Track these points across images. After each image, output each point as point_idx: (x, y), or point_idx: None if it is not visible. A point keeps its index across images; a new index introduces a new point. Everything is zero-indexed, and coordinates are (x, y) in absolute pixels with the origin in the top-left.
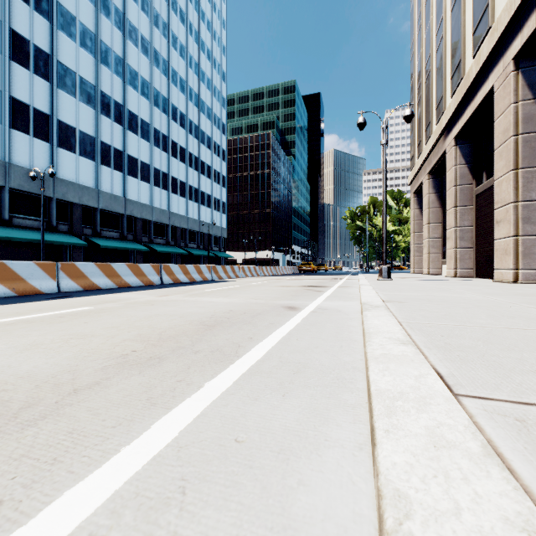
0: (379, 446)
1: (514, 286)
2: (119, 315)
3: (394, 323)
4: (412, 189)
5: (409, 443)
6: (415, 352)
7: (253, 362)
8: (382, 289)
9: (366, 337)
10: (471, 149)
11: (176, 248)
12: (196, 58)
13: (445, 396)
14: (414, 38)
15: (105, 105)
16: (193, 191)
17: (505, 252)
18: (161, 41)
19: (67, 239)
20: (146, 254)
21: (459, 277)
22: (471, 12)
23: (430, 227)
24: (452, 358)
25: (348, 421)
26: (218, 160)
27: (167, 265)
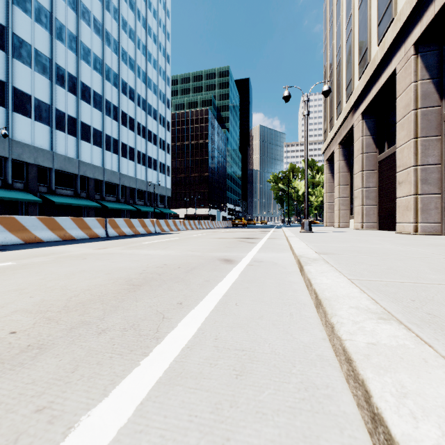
0: None
1: (418, 237)
2: (38, 272)
3: (346, 282)
4: (325, 157)
5: None
6: (412, 337)
7: (176, 351)
8: (308, 240)
9: (326, 305)
10: (374, 123)
11: (125, 205)
12: (144, 41)
13: None
14: (326, 33)
15: (59, 77)
16: (141, 156)
17: (406, 208)
18: (112, 23)
19: (22, 195)
20: (98, 210)
21: (365, 230)
22: (376, 8)
23: (340, 188)
24: None
25: None
26: (163, 130)
27: (113, 219)
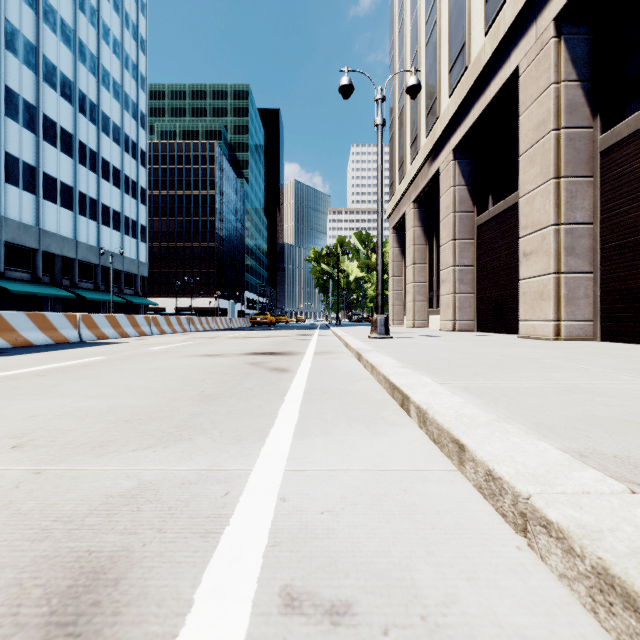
0: None
1: (584, 347)
2: None
3: None
4: (391, 223)
5: None
6: None
7: None
8: (418, 363)
9: None
10: (471, 167)
11: (52, 288)
12: (93, 0)
13: None
14: (394, 37)
15: None
16: (87, 202)
17: (540, 296)
18: None
19: None
20: None
21: (458, 331)
22: None
23: (416, 268)
24: None
25: None
26: (132, 163)
27: None
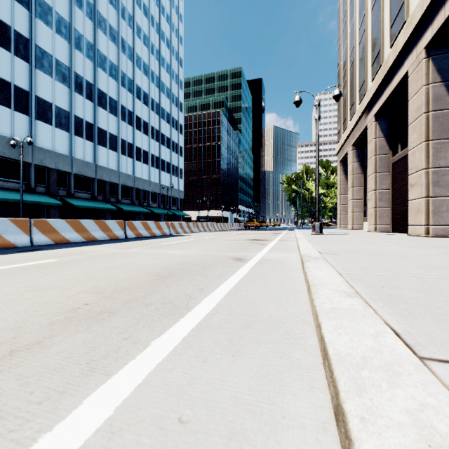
0: (359, 446)
1: (427, 240)
2: (80, 267)
3: (335, 274)
4: (338, 159)
5: (395, 440)
6: (364, 305)
7: (203, 315)
8: (316, 242)
9: (312, 288)
10: (388, 125)
11: (140, 207)
12: (157, 46)
13: (413, 362)
14: (340, 33)
15: (78, 84)
16: (154, 159)
17: (418, 211)
18: (127, 31)
19: (44, 199)
20: (114, 212)
21: (378, 232)
22: (388, 10)
23: (354, 190)
24: (400, 311)
25: (305, 389)
26: (176, 133)
27: (131, 222)
